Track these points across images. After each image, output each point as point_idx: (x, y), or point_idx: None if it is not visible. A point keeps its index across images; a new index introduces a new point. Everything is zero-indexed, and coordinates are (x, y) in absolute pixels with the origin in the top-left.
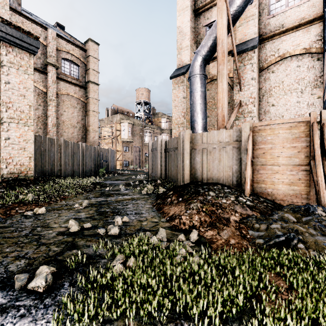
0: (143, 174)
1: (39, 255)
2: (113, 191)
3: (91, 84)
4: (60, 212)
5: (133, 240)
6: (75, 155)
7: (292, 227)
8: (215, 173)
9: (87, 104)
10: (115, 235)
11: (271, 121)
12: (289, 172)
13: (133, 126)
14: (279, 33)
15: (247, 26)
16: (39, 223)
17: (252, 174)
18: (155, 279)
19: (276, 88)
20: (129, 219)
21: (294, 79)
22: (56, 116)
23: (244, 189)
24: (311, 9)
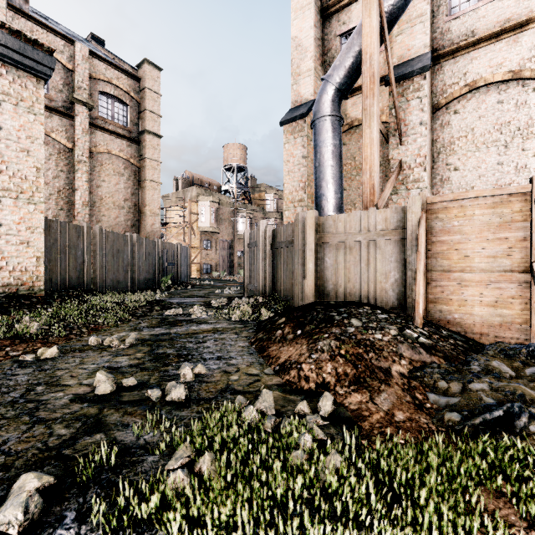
0: (235, 287)
1: (29, 445)
2: (183, 317)
3: (148, 135)
4: (84, 355)
5: (212, 412)
6: (119, 254)
7: (512, 389)
8: (359, 285)
9: (141, 169)
10: (179, 402)
11: (460, 193)
12: (493, 284)
13: (218, 206)
14: (467, 45)
15: (412, 34)
16: (42, 378)
17: (426, 288)
18: (251, 508)
19: (461, 140)
20: (207, 370)
21: (493, 124)
22: (89, 189)
23: (411, 314)
24: (522, 4)
